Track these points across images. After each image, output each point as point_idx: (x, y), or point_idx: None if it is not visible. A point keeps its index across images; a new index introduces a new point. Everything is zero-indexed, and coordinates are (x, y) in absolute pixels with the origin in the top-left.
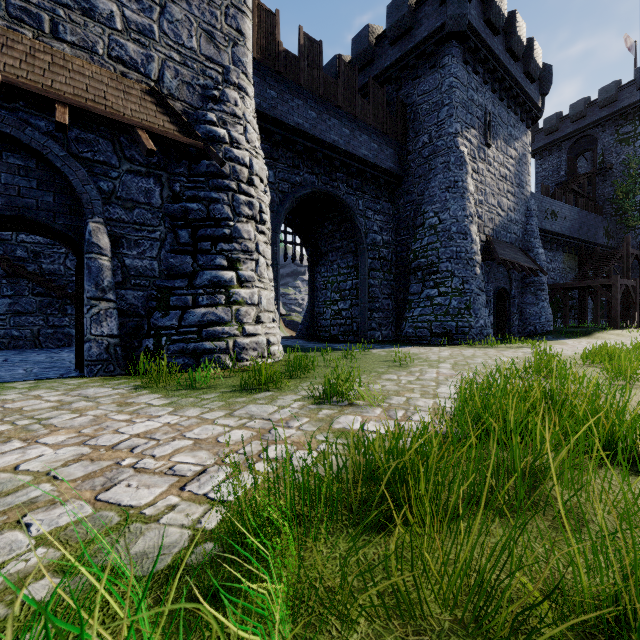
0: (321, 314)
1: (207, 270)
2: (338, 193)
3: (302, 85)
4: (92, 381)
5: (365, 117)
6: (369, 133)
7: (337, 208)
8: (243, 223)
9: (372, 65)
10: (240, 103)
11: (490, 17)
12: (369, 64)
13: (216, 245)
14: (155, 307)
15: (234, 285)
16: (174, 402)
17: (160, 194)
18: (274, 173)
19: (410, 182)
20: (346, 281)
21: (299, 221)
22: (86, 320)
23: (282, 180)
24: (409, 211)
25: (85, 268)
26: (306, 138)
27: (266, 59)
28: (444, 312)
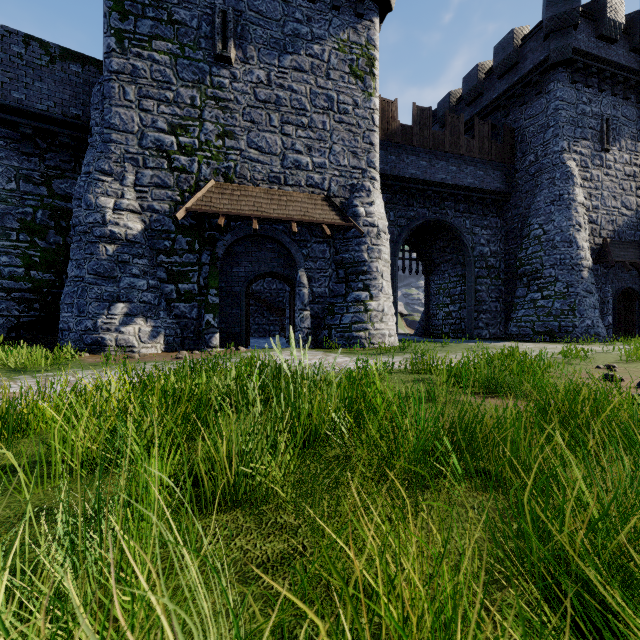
0: (434, 315)
1: (353, 292)
2: (446, 218)
3: (415, 145)
4: (303, 349)
5: (470, 153)
6: (475, 164)
7: (446, 230)
8: (373, 262)
9: (481, 97)
10: (371, 188)
11: (602, 33)
12: (479, 97)
13: (358, 277)
14: (327, 313)
15: (368, 300)
16: (347, 356)
17: (329, 251)
18: (394, 213)
19: (517, 197)
20: (455, 288)
21: (415, 240)
22: (298, 320)
23: (400, 217)
24: (516, 223)
25: (297, 294)
26: (418, 183)
27: (388, 137)
28: (546, 313)
